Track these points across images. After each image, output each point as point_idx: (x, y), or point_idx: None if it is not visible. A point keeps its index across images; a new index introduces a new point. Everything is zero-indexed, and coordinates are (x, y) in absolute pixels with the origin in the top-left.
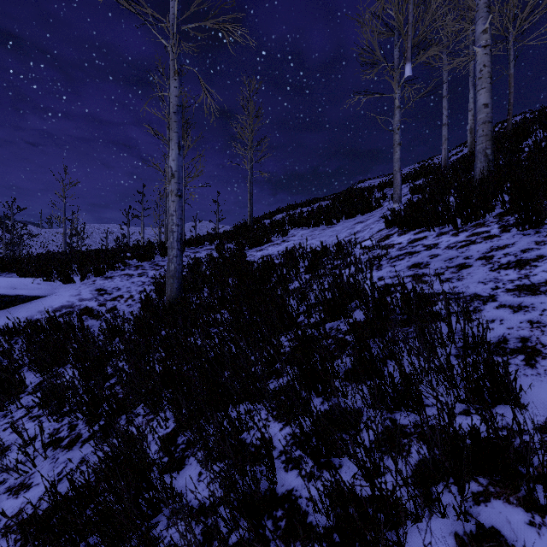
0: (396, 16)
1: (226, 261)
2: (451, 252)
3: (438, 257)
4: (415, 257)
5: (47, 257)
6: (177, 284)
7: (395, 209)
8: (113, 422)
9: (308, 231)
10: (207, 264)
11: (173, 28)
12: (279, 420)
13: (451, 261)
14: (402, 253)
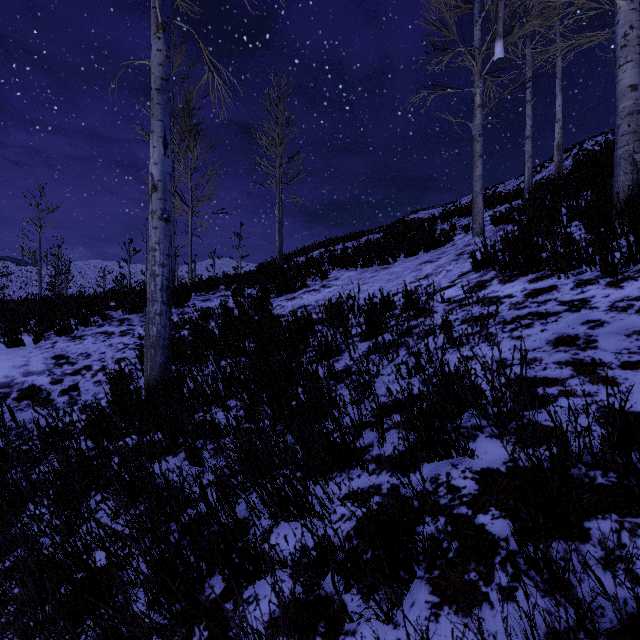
0: None
1: (244, 316)
2: (630, 318)
3: (607, 327)
4: (555, 324)
5: None
6: (161, 356)
7: (486, 244)
8: None
9: (355, 272)
10: (216, 319)
11: None
12: None
13: None
14: (522, 314)
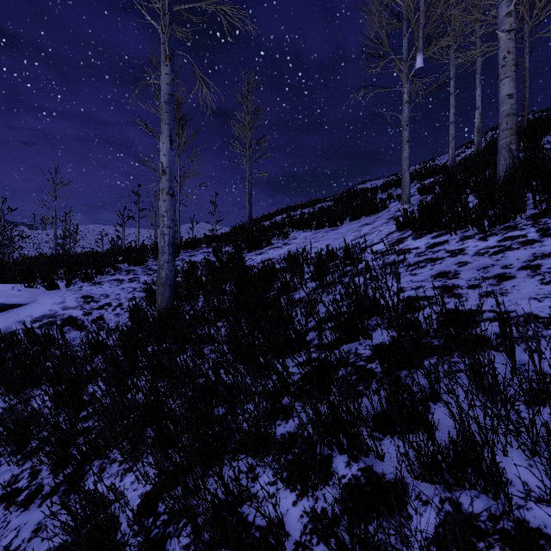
0: (406, 3)
1: (224, 266)
2: (483, 259)
3: (469, 265)
4: (439, 265)
5: (32, 261)
6: (168, 292)
7: (407, 210)
8: (82, 470)
9: (310, 233)
10: (203, 269)
11: (164, 8)
12: (292, 488)
13: (486, 271)
14: (421, 259)
